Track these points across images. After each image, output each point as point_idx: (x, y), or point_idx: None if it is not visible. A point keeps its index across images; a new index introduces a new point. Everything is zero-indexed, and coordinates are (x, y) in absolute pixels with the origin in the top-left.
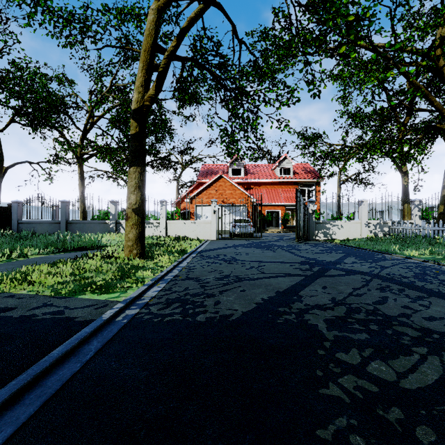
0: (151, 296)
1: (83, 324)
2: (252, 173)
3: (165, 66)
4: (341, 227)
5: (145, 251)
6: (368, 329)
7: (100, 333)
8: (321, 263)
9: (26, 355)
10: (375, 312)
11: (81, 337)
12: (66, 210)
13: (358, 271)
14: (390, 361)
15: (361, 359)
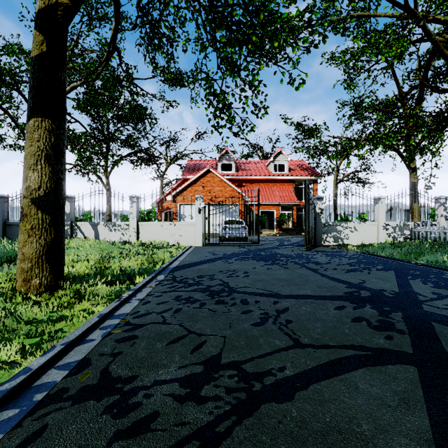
0: None
1: None
2: (244, 169)
3: None
4: (355, 229)
5: (75, 273)
6: None
7: None
8: (388, 300)
9: None
10: None
11: None
12: (3, 208)
13: None
14: None
15: None
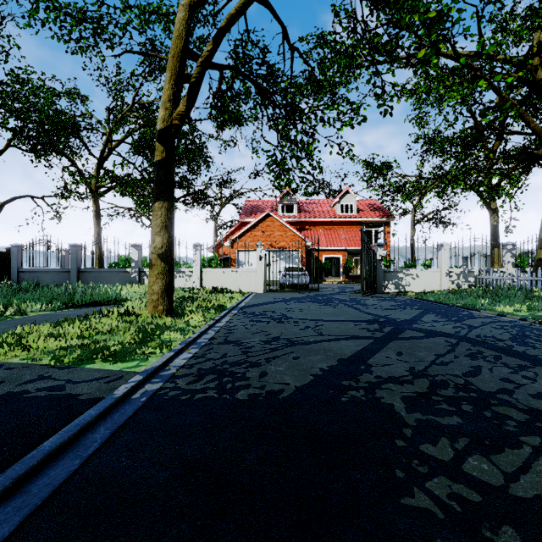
0: (179, 365)
1: (88, 403)
2: (307, 211)
3: (198, 76)
4: (417, 276)
5: (174, 307)
6: (459, 410)
7: (110, 416)
8: (394, 322)
9: (8, 448)
10: (466, 387)
11: (83, 422)
12: (77, 256)
13: (440, 332)
14: (493, 456)
15: (455, 453)
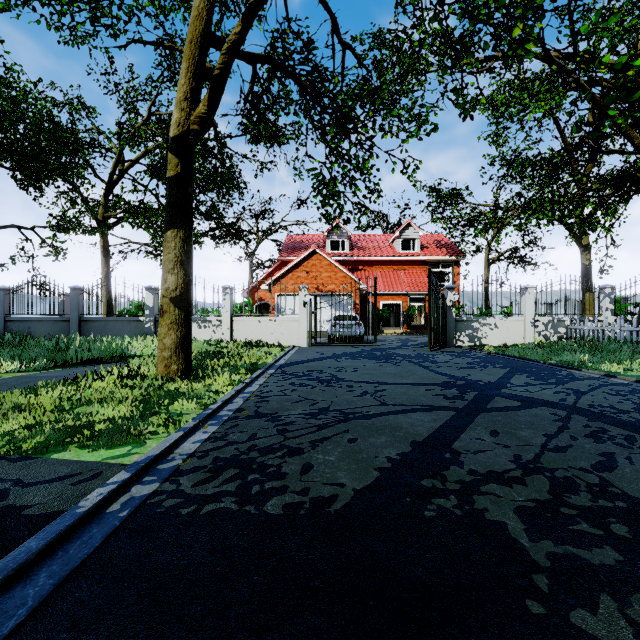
0: (188, 452)
1: (34, 524)
2: (361, 247)
3: (223, 66)
4: (495, 326)
5: (194, 365)
6: (610, 534)
7: (63, 548)
8: (476, 386)
9: None
10: (606, 490)
11: (10, 566)
12: (79, 301)
13: (540, 400)
14: None
15: (634, 631)
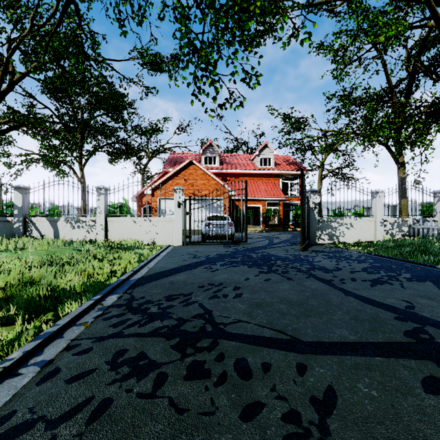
0: None
1: None
2: (228, 163)
3: None
4: (351, 226)
5: None
6: None
7: None
8: None
9: None
10: None
11: None
12: None
13: None
14: None
15: None
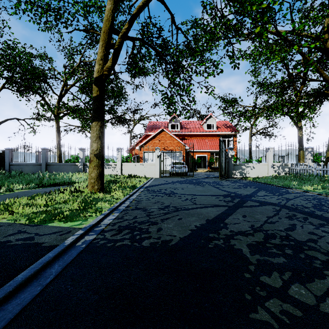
0: (107, 224)
1: (48, 249)
2: (186, 127)
3: (119, 44)
4: (253, 167)
5: (104, 186)
6: (284, 253)
7: (61, 257)
8: (240, 196)
9: None
10: (287, 238)
11: (44, 262)
12: (46, 155)
13: (269, 202)
14: (307, 284)
15: (283, 282)
